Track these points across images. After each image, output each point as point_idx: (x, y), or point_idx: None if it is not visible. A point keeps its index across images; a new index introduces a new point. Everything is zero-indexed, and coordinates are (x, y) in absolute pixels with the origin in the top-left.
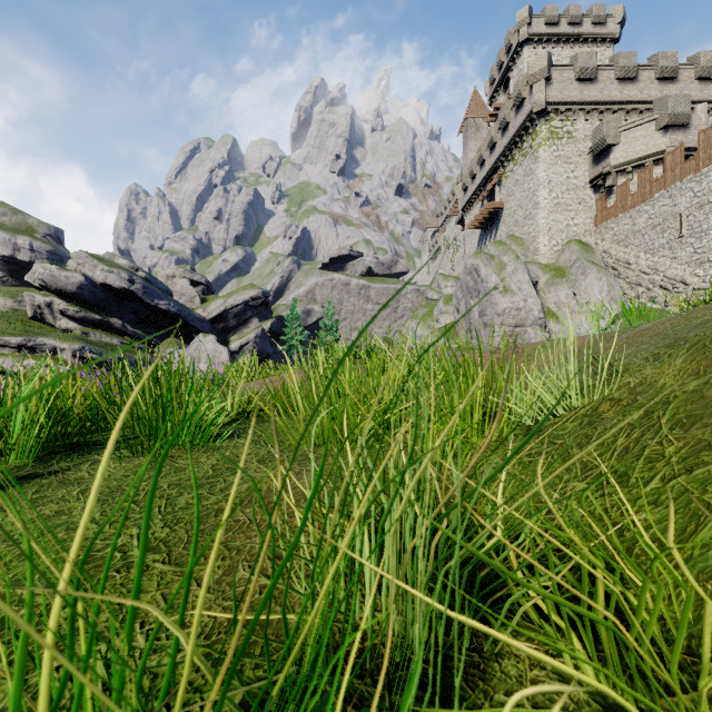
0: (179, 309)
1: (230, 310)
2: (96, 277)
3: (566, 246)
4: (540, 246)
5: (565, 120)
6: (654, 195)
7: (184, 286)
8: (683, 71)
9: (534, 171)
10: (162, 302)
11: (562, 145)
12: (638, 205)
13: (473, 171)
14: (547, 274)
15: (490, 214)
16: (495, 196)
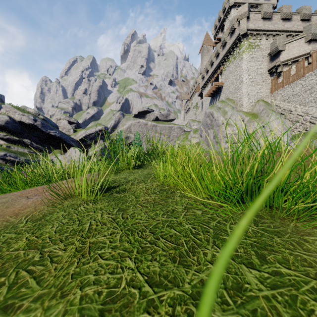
0: (61, 135)
1: (88, 136)
2: (15, 118)
3: (257, 103)
4: (243, 103)
5: (256, 39)
6: (305, 74)
7: (65, 124)
8: (313, 16)
9: (240, 65)
10: (52, 131)
11: (254, 51)
12: (295, 80)
13: (207, 69)
14: (248, 116)
15: (216, 88)
16: (219, 80)
